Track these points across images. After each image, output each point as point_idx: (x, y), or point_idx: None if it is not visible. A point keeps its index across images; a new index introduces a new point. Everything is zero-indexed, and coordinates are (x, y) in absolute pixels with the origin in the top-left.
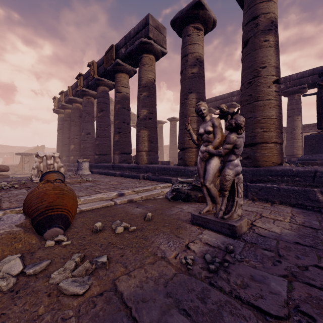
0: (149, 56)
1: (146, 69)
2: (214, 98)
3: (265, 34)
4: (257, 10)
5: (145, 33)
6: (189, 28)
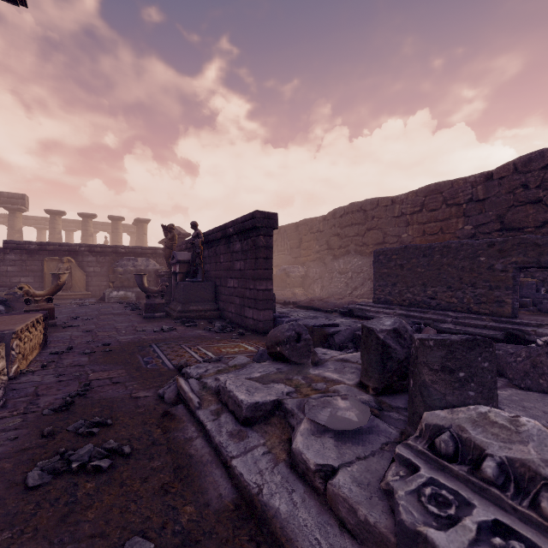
0: (21, 214)
1: (19, 221)
2: (26, 217)
3: (90, 237)
4: (88, 229)
5: (22, 203)
6: (56, 217)
